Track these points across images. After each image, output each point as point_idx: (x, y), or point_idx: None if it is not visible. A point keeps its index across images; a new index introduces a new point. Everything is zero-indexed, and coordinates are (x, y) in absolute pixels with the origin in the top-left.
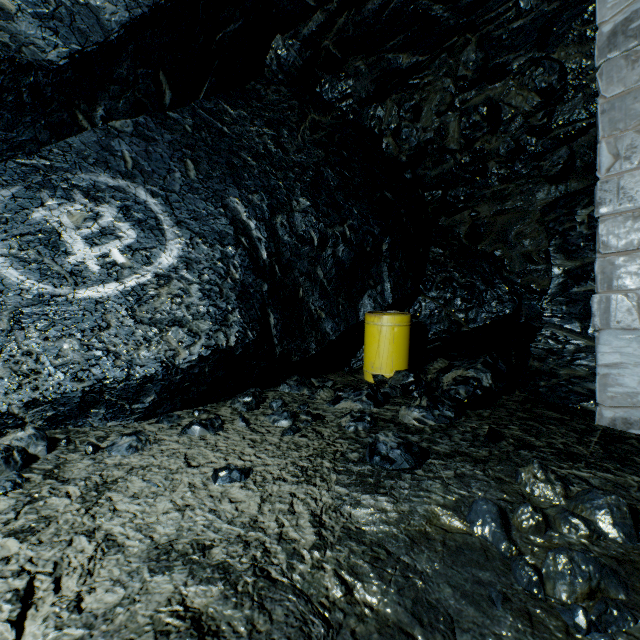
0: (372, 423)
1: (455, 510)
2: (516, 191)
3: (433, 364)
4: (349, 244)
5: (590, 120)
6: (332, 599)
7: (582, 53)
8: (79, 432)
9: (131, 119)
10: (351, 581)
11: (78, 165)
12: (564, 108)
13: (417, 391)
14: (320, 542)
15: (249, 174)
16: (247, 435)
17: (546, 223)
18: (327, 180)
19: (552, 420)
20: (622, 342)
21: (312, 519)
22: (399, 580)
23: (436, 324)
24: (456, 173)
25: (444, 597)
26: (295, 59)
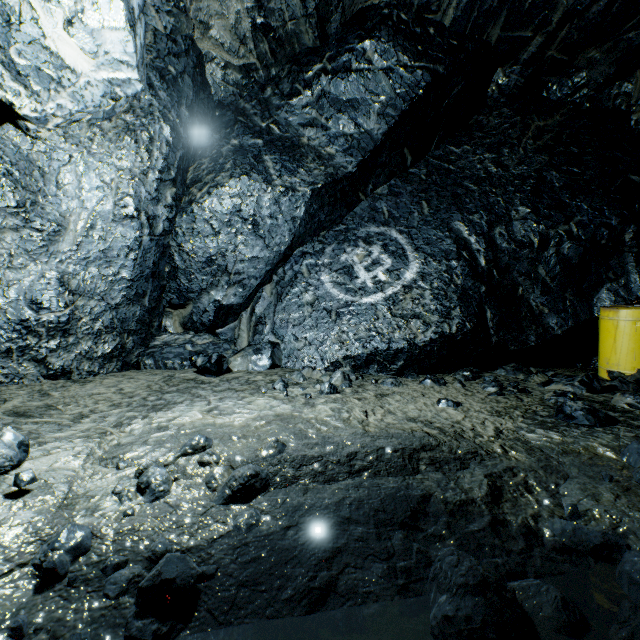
0: (574, 400)
1: (613, 449)
2: None
3: None
4: (576, 240)
5: None
6: (494, 451)
7: None
8: (365, 376)
9: (386, 184)
10: (508, 450)
11: (359, 224)
12: None
13: None
14: (496, 436)
15: (470, 199)
16: (461, 391)
17: None
18: (550, 183)
19: None
20: None
21: (495, 429)
22: (541, 458)
23: None
24: None
25: (569, 471)
26: (516, 81)
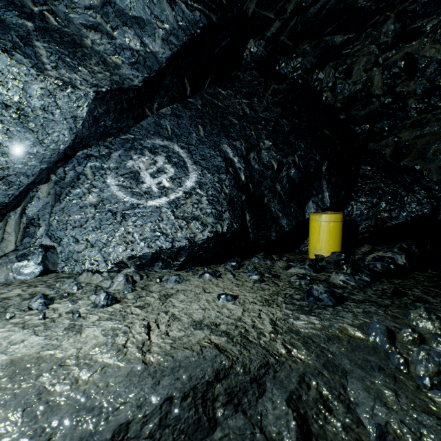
0: (310, 281)
1: (359, 328)
2: (433, 119)
3: (360, 248)
4: (298, 168)
5: None
6: (280, 353)
7: None
8: (150, 273)
9: (170, 106)
10: (290, 348)
11: (146, 136)
12: None
13: (345, 265)
14: (274, 331)
15: (233, 129)
16: (234, 281)
17: None
18: (283, 127)
19: None
20: None
21: (270, 322)
22: (318, 352)
23: (365, 221)
24: (380, 111)
25: (343, 363)
26: (262, 52)
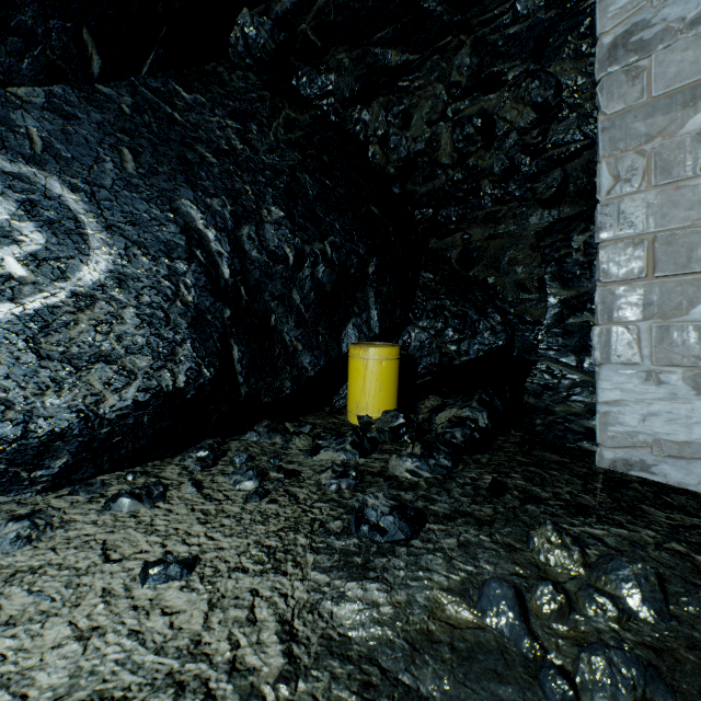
0: (358, 479)
1: (462, 595)
2: (509, 214)
3: (424, 402)
4: (330, 264)
5: (584, 142)
6: None
7: (577, 69)
8: None
9: (42, 87)
10: None
11: None
12: (559, 127)
13: (408, 435)
14: (290, 668)
15: (207, 173)
16: (198, 505)
17: (542, 249)
18: (305, 188)
19: (553, 464)
20: (623, 378)
21: (280, 629)
22: None
23: (427, 357)
24: (448, 191)
25: None
26: (266, 41)
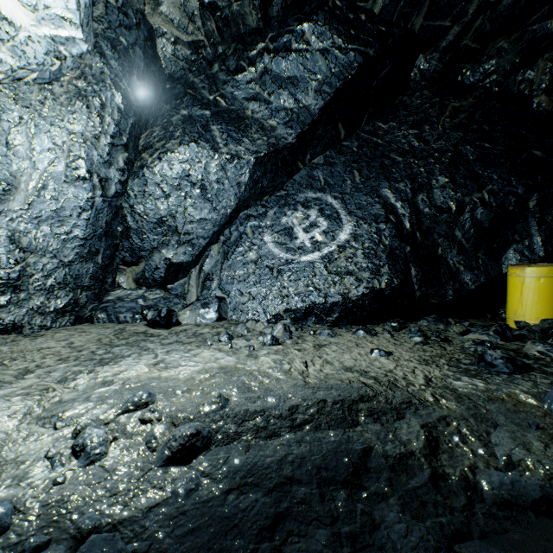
0: (491, 348)
1: (534, 395)
2: None
3: None
4: (488, 207)
5: None
6: (426, 399)
7: None
8: (304, 327)
9: (322, 155)
10: (439, 398)
11: (298, 190)
12: None
13: None
14: (426, 385)
15: (396, 169)
16: (391, 341)
17: None
18: (465, 156)
19: None
20: None
21: (424, 378)
22: (470, 406)
23: None
24: None
25: (497, 419)
26: (435, 66)
